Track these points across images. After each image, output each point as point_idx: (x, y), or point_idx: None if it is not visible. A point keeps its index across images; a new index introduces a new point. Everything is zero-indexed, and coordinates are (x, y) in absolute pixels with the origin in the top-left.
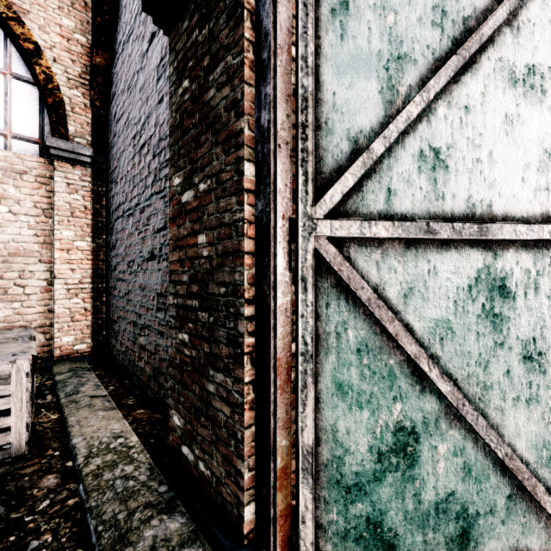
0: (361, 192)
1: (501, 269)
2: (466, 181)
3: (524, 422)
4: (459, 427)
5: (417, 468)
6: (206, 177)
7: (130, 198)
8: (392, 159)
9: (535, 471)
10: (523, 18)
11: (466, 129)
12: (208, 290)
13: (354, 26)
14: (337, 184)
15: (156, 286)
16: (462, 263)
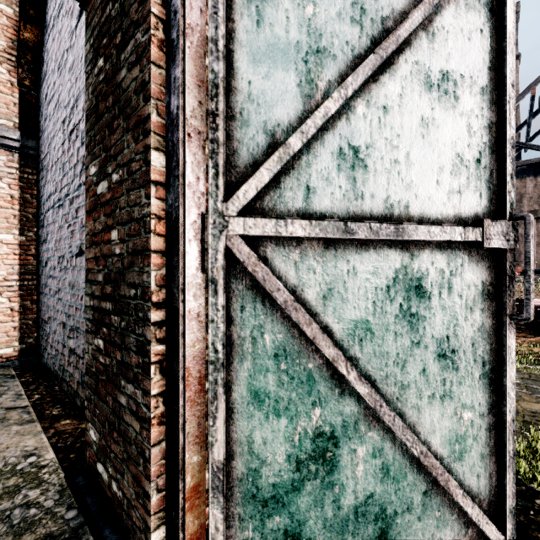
0: (278, 188)
1: (417, 269)
2: (384, 181)
3: (439, 418)
4: (378, 428)
5: (337, 474)
6: (118, 167)
7: (60, 188)
8: (311, 156)
9: (448, 465)
10: (438, 25)
11: (384, 129)
12: (120, 292)
13: (271, 13)
14: (251, 179)
15: (84, 284)
16: (381, 264)
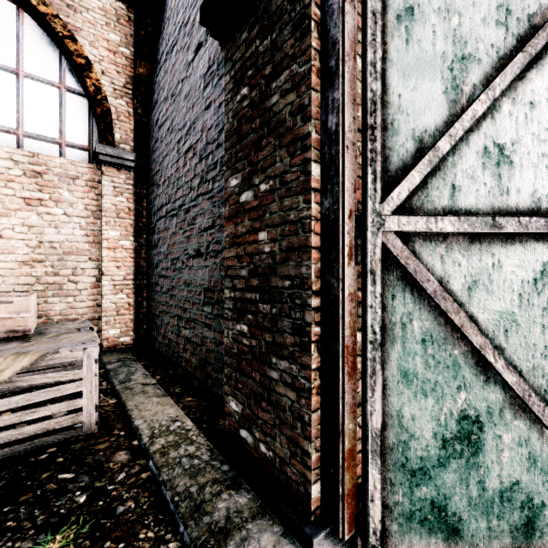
0: (425, 189)
1: None
2: (531, 175)
3: None
4: (524, 418)
5: (482, 456)
6: (268, 178)
7: (174, 199)
8: (456, 156)
9: None
10: None
11: (531, 125)
12: (271, 283)
13: (419, 30)
14: (403, 182)
15: (202, 281)
16: (527, 257)
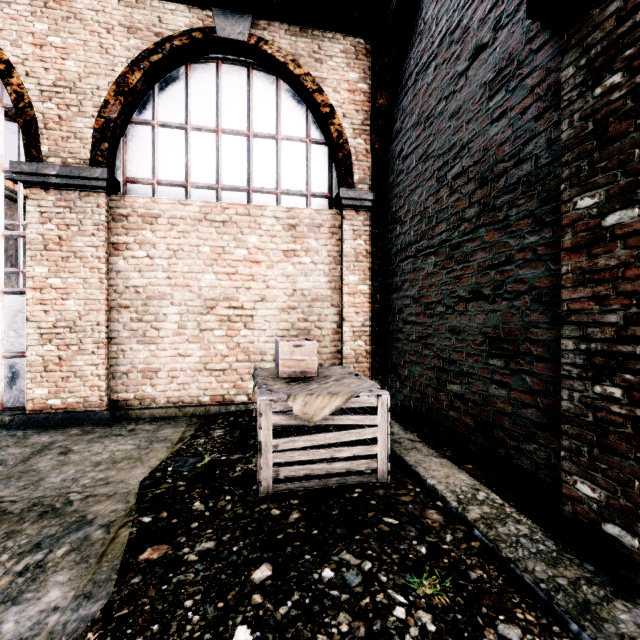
0: None
1: None
2: None
3: None
4: None
5: None
6: None
7: (430, 235)
8: None
9: None
10: None
11: None
12: None
13: None
14: None
15: (487, 329)
16: None
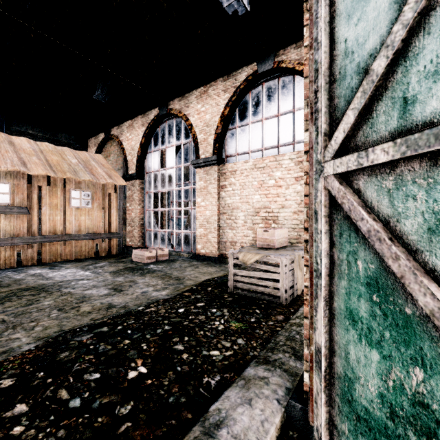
0: (370, 119)
1: None
2: None
3: None
4: None
5: None
6: None
7: None
8: (408, 60)
9: None
10: None
11: None
12: None
13: None
14: (339, 126)
15: None
16: None
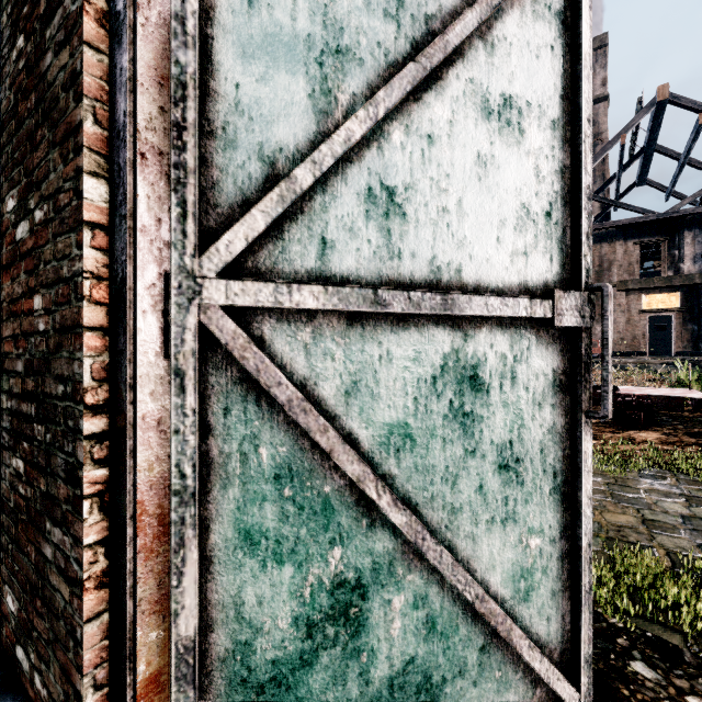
0: (281, 240)
1: (473, 353)
2: (429, 235)
3: (500, 549)
4: (420, 568)
5: (365, 636)
6: (42, 200)
7: None
8: (328, 196)
9: (512, 609)
10: (499, 33)
11: (429, 166)
12: (45, 388)
13: None
14: (238, 225)
15: None
16: (425, 347)
